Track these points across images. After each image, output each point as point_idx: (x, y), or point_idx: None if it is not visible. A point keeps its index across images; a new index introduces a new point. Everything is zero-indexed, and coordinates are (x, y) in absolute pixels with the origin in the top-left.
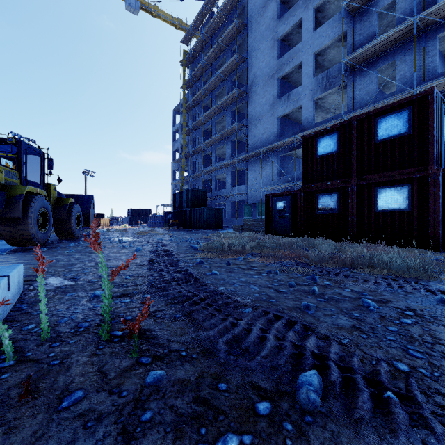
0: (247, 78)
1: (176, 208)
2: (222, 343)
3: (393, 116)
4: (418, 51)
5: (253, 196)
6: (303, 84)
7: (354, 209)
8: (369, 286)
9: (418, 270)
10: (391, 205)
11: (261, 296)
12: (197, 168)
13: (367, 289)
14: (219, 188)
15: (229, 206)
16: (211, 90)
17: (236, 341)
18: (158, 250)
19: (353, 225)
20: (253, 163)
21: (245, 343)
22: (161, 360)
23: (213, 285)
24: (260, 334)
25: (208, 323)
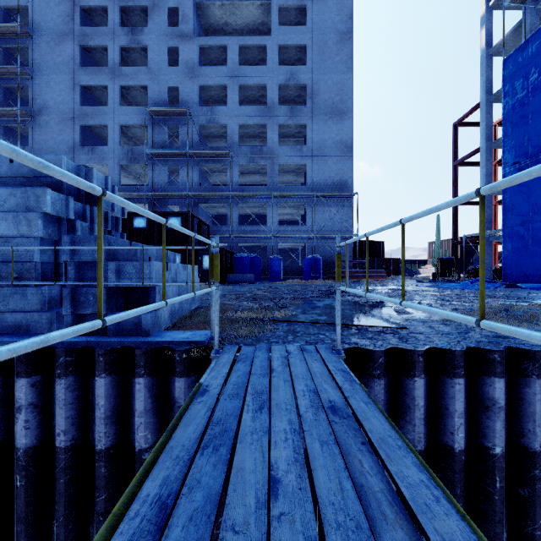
0: (33, 101)
1: None
2: None
3: (175, 218)
4: (190, 168)
5: None
6: (110, 146)
7: None
8: None
9: None
10: None
11: None
12: None
13: None
14: None
15: None
16: None
17: None
18: None
19: None
20: None
21: None
22: None
23: None
24: None
25: None
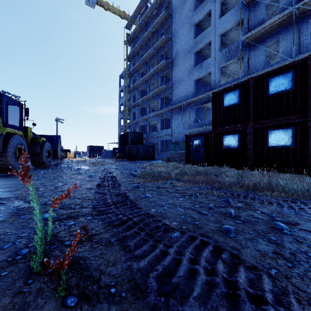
0: (171, 53)
1: (121, 145)
2: (152, 278)
3: (281, 76)
4: (295, 32)
5: (176, 136)
6: (212, 56)
7: (251, 146)
8: (275, 208)
9: (310, 193)
10: (279, 142)
11: (186, 218)
12: (136, 117)
13: (274, 211)
14: (152, 131)
15: (159, 143)
16: (146, 61)
17: (166, 274)
18: (105, 176)
19: (250, 157)
20: (176, 113)
21: (175, 278)
22: (88, 301)
23: (146, 207)
24: (190, 266)
25: (140, 251)
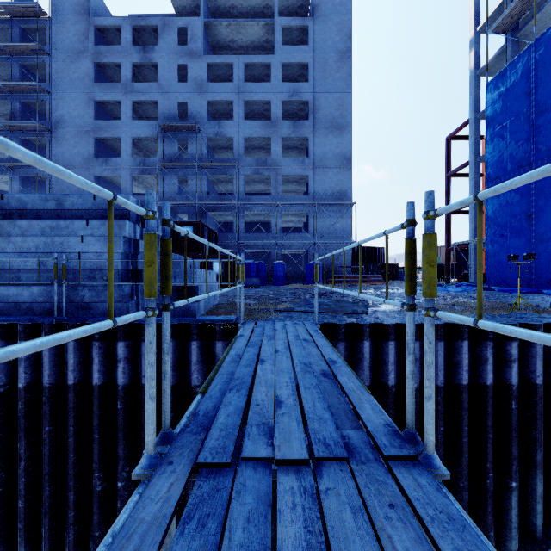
0: (50, 115)
1: None
2: None
3: (187, 227)
4: (199, 178)
5: None
6: (122, 158)
7: None
8: None
9: None
10: None
11: None
12: None
13: None
14: None
15: None
16: None
17: None
18: None
19: None
20: None
21: None
22: None
23: None
24: None
25: None
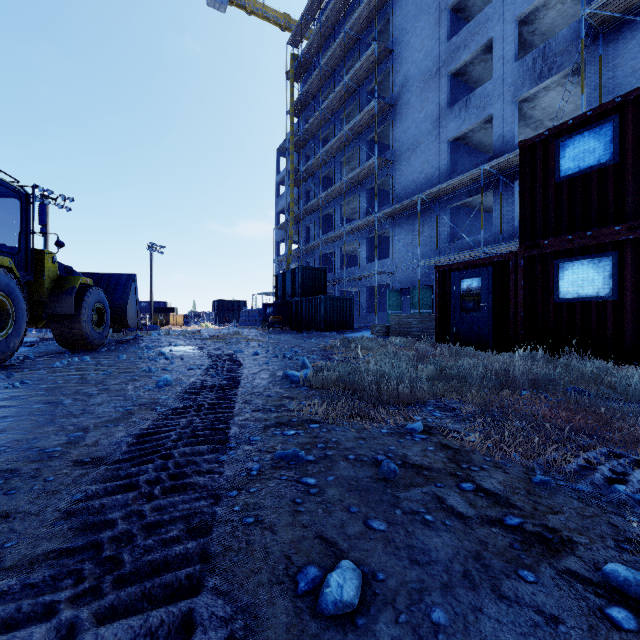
0: (392, 83)
1: (280, 297)
2: None
3: None
4: None
5: (403, 276)
6: (495, 76)
7: None
8: None
9: None
10: None
11: None
12: (312, 236)
13: None
14: (346, 266)
15: (362, 293)
16: (334, 112)
17: None
18: (204, 386)
19: None
20: (403, 222)
21: None
22: None
23: None
24: None
25: None
